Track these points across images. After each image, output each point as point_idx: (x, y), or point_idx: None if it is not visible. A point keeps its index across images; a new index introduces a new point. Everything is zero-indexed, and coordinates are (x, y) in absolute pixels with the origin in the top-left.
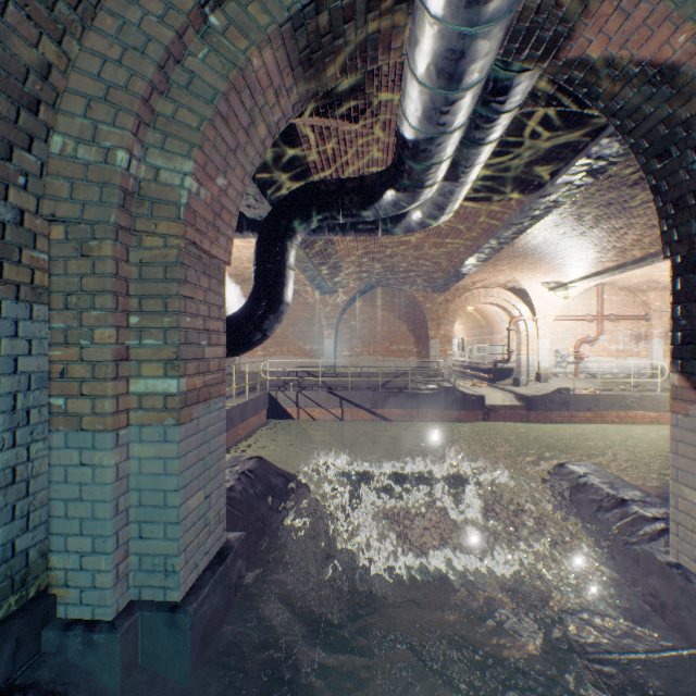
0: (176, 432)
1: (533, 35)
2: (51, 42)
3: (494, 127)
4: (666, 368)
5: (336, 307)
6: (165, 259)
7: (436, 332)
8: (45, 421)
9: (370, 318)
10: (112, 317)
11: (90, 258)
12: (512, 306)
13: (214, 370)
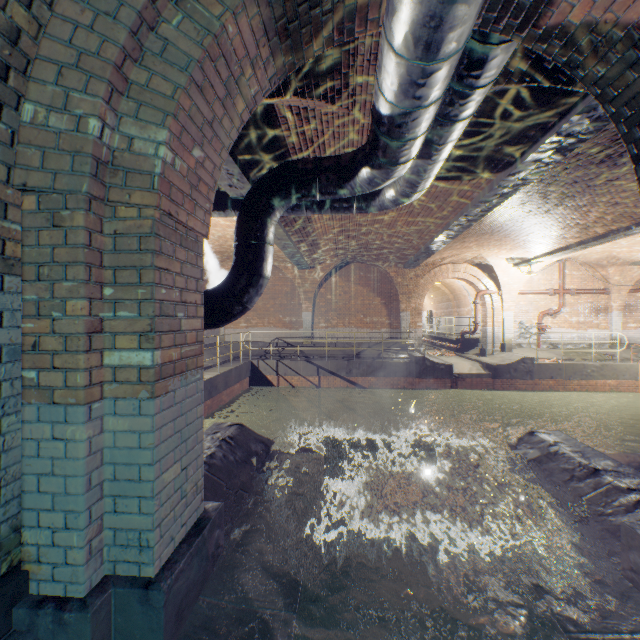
0: (150, 405)
1: (513, 2)
2: (19, 6)
3: (468, 103)
4: (625, 339)
5: (313, 282)
6: (140, 230)
7: (407, 305)
8: (17, 394)
9: (345, 292)
10: (84, 288)
11: (62, 228)
12: (478, 280)
13: (192, 342)
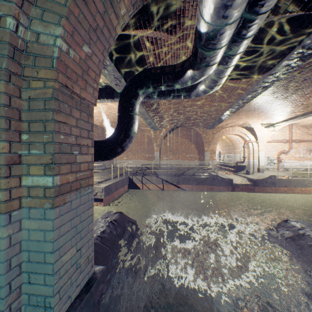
0: (51, 213)
1: None
2: None
3: (253, 25)
4: None
5: (160, 136)
6: (44, 95)
7: (208, 148)
8: None
9: (176, 141)
10: (4, 134)
11: None
12: (245, 135)
13: (84, 169)
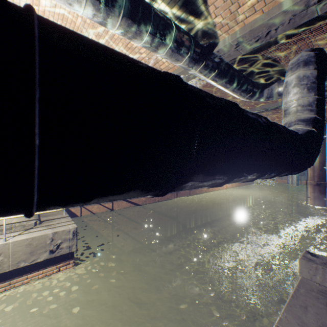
0: None
1: None
2: None
3: None
4: None
5: None
6: None
7: None
8: None
9: None
10: None
11: None
12: None
13: None
